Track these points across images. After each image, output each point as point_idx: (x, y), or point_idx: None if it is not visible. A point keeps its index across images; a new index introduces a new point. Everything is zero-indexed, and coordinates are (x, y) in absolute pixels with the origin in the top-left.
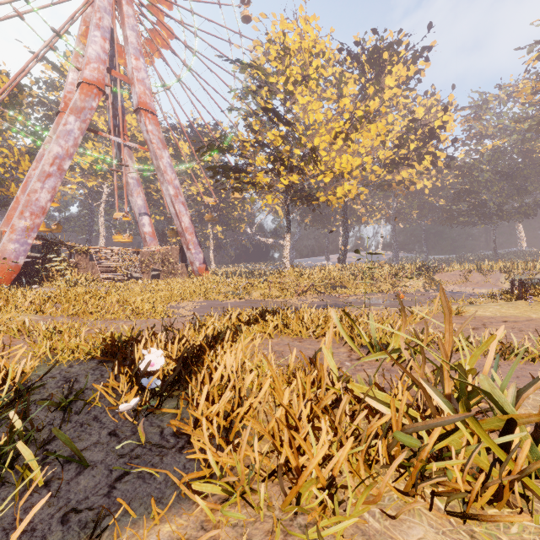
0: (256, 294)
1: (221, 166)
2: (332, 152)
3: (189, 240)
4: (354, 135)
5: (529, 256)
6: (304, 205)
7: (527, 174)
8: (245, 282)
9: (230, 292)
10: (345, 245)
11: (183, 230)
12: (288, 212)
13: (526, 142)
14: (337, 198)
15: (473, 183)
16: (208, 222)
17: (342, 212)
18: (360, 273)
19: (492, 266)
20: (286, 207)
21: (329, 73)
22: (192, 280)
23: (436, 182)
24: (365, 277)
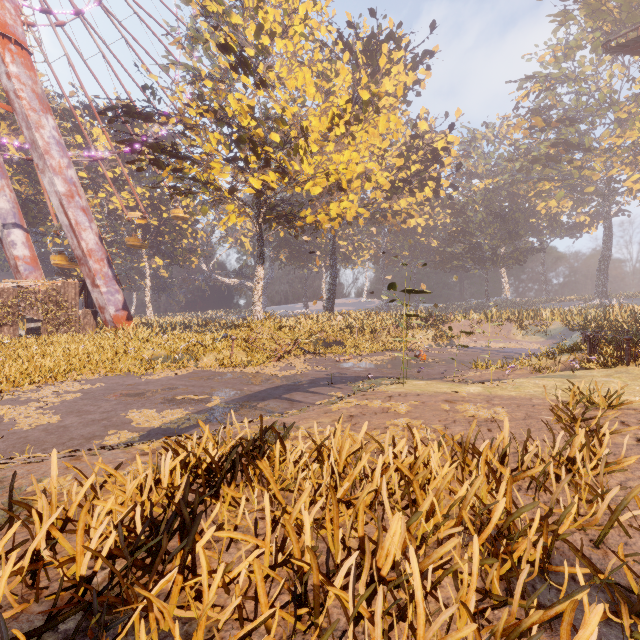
0: (209, 359)
1: (146, 142)
2: (328, 145)
3: (96, 270)
4: (356, 129)
5: (515, 305)
6: (283, 226)
7: (518, 217)
8: (190, 340)
9: (161, 358)
10: (333, 287)
11: (84, 254)
12: (261, 234)
13: (515, 184)
14: (331, 219)
15: (468, 223)
16: (143, 252)
17: (330, 245)
18: (357, 324)
19: (500, 315)
20: (258, 227)
21: (322, 34)
22: (99, 337)
23: (429, 221)
24: (364, 329)
